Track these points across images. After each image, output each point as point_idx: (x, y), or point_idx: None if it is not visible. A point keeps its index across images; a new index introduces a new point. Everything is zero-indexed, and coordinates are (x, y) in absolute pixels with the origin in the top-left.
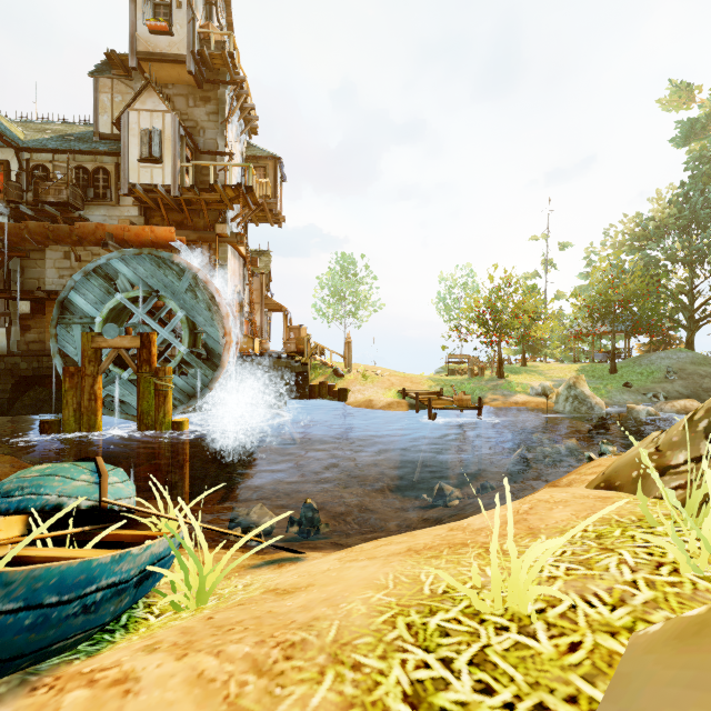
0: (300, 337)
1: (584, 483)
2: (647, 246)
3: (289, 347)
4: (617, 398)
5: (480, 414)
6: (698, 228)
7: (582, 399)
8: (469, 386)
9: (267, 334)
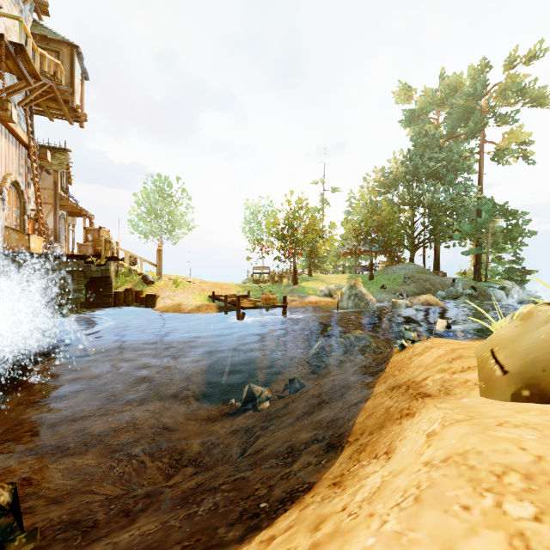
0: (97, 237)
1: (473, 388)
2: (388, 191)
3: (85, 249)
4: (378, 296)
5: (285, 312)
6: (417, 182)
7: (361, 296)
8: (272, 290)
9: (64, 240)
